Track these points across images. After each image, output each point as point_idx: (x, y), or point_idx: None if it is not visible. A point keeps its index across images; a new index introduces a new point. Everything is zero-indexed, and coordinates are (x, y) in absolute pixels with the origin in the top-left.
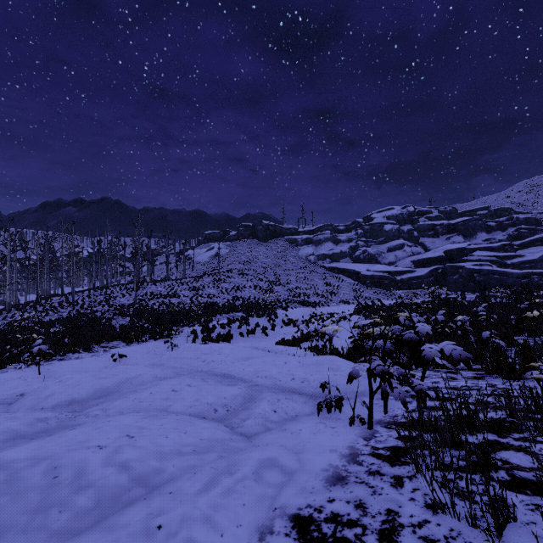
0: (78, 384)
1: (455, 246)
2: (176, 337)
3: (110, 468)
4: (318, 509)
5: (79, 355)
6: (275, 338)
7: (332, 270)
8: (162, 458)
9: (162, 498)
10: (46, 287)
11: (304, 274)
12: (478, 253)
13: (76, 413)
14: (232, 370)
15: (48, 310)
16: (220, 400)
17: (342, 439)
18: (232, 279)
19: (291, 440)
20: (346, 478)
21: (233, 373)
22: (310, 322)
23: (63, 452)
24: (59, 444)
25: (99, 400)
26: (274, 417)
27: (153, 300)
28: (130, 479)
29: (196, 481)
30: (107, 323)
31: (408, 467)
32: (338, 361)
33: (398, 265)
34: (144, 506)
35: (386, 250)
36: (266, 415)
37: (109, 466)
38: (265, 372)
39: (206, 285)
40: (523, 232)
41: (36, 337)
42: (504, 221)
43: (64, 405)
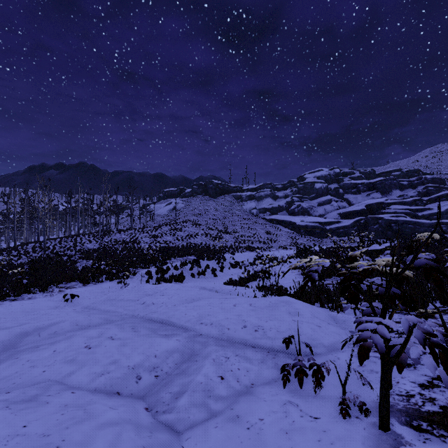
0: None
1: (374, 201)
2: (132, 277)
3: None
4: None
5: (33, 296)
6: (223, 278)
7: (271, 221)
8: None
9: None
10: (25, 235)
11: (248, 224)
12: (394, 206)
13: None
14: (172, 315)
15: (22, 255)
16: (147, 361)
17: None
18: (186, 228)
19: None
20: None
21: (173, 319)
22: (254, 265)
23: None
24: None
25: None
26: (221, 388)
27: (116, 246)
28: None
29: None
30: (71, 266)
31: None
32: (294, 303)
33: (327, 217)
34: None
35: (316, 205)
36: (210, 385)
37: None
38: (211, 318)
39: (164, 233)
40: (430, 190)
41: None
42: (414, 180)
43: None
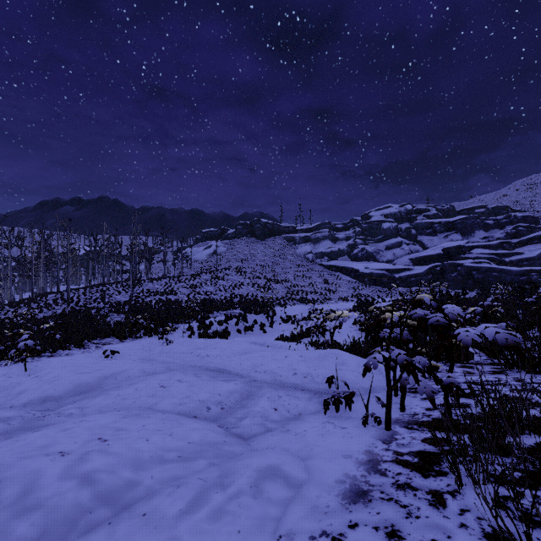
0: (55, 380)
1: (453, 244)
2: (172, 333)
3: (69, 482)
4: (337, 538)
5: (69, 352)
6: (273, 335)
7: (330, 268)
8: (138, 467)
9: (132, 522)
10: (42, 285)
11: (302, 272)
12: (476, 250)
13: (49, 412)
14: (227, 364)
15: (43, 308)
16: (213, 397)
17: (356, 441)
18: (229, 277)
19: (295, 443)
20: (368, 493)
21: (229, 368)
22: (308, 319)
23: (13, 461)
24: (13, 449)
25: (78, 397)
26: (275, 415)
27: (149, 297)
28: (93, 496)
29: (178, 498)
30: (101, 320)
31: (446, 479)
32: (342, 354)
33: (396, 263)
34: (107, 534)
35: (384, 248)
36: (266, 413)
37: (68, 478)
38: (264, 367)
39: (204, 282)
40: (520, 230)
41: (22, 332)
42: (502, 219)
43: (36, 403)
